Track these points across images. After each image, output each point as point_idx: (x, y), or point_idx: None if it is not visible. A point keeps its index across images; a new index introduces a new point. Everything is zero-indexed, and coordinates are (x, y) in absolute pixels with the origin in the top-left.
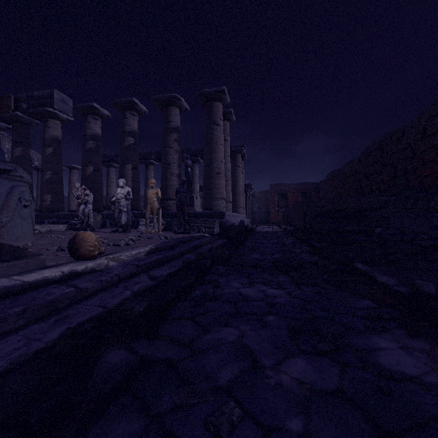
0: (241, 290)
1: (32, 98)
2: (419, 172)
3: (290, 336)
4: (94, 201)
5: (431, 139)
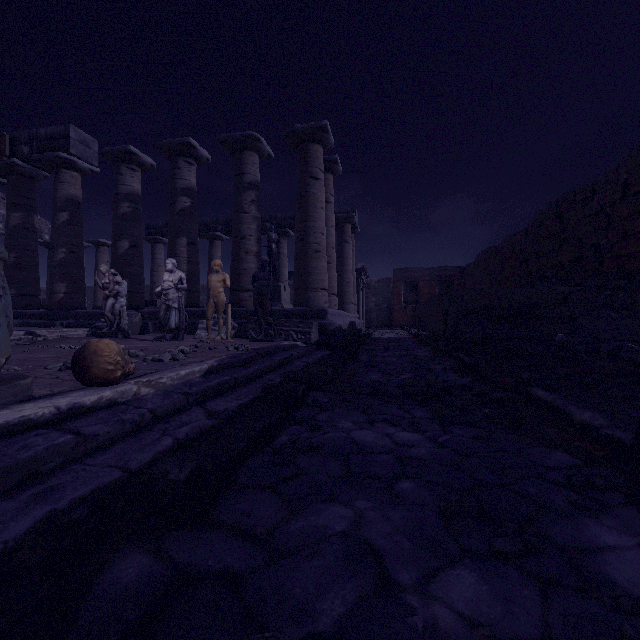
0: (354, 434)
1: (37, 139)
2: (617, 250)
3: (442, 521)
4: (130, 293)
5: (636, 199)
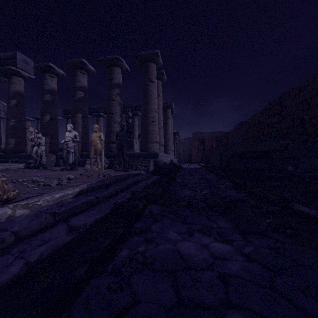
0: (179, 246)
1: None
2: (315, 121)
3: None
4: (50, 144)
5: None
